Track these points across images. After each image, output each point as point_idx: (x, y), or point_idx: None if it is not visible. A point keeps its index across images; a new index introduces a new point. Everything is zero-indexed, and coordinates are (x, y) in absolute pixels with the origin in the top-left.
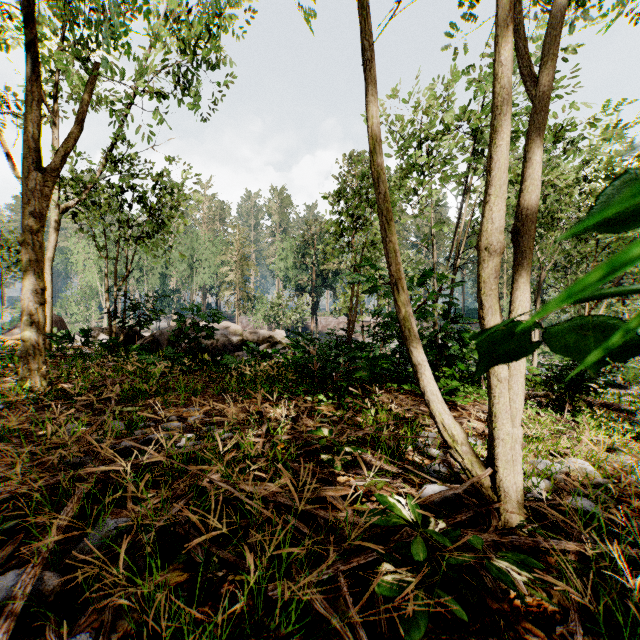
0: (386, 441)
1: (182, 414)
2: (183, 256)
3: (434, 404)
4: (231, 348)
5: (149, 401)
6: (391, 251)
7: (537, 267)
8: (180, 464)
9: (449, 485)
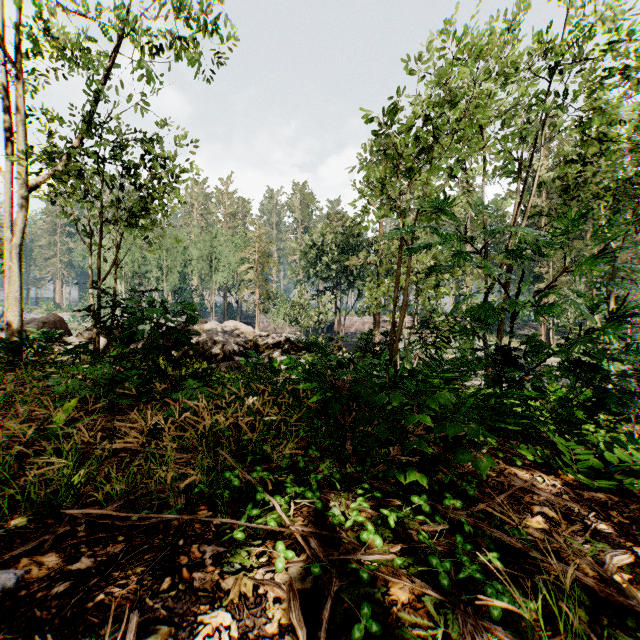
0: None
1: None
2: (178, 242)
3: None
4: (239, 353)
5: None
6: None
7: None
8: None
9: None
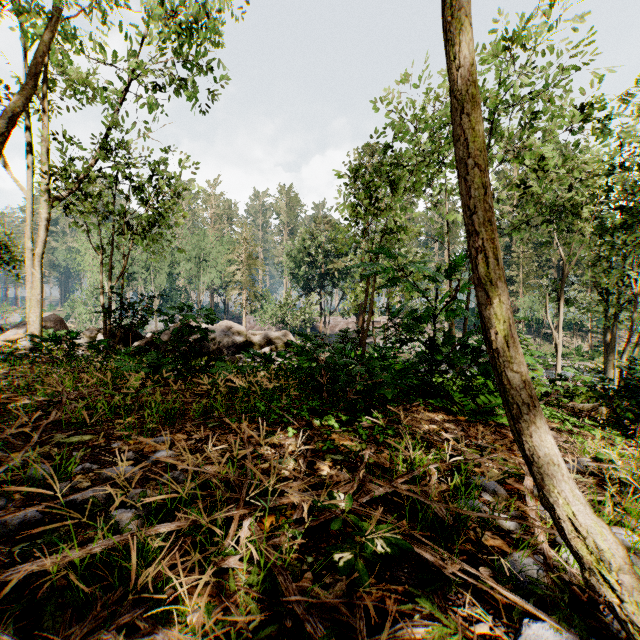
0: (433, 507)
1: (143, 448)
2: (182, 251)
3: (552, 483)
4: (234, 350)
5: (110, 425)
6: (467, 191)
7: (555, 265)
8: None
9: None
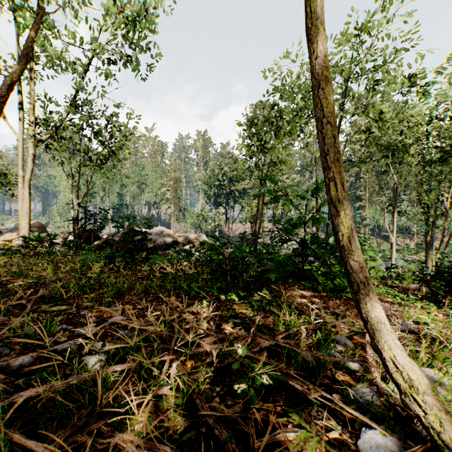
0: (302, 354)
1: (103, 314)
2: (128, 178)
3: (380, 335)
4: (165, 247)
5: (79, 299)
6: (323, 139)
7: (391, 187)
8: (26, 440)
9: (409, 451)
